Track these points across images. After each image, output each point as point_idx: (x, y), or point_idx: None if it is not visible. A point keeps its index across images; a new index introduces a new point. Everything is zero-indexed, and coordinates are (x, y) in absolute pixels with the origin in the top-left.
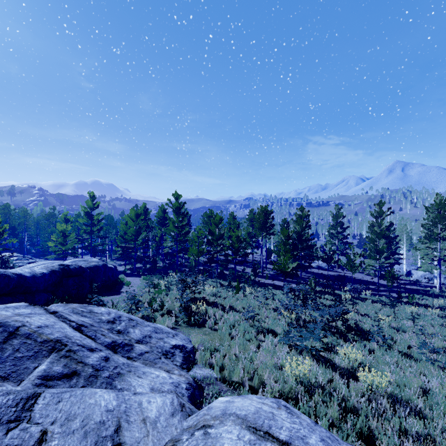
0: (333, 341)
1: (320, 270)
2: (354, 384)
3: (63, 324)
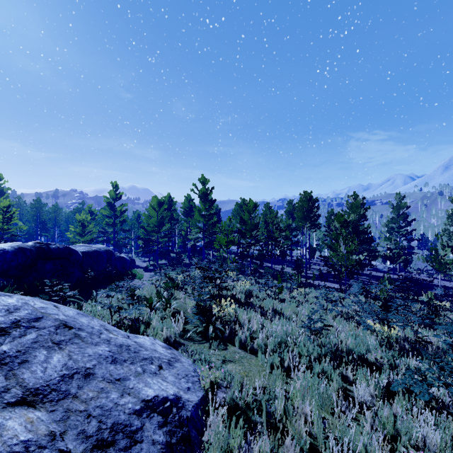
0: None
1: (377, 273)
2: None
3: None
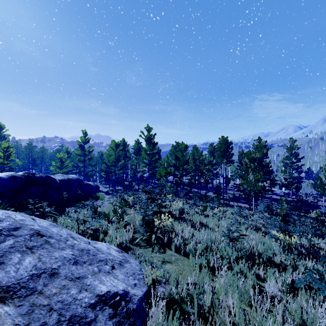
0: None
1: (275, 196)
2: None
3: None
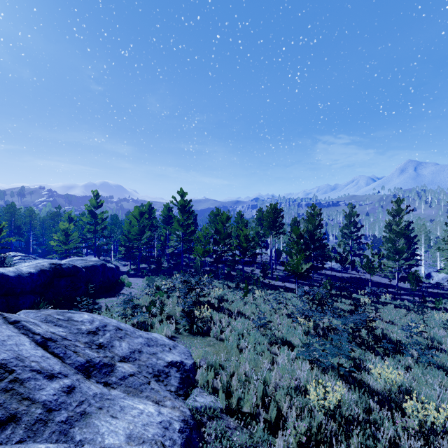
0: (360, 355)
1: (332, 272)
2: (401, 419)
3: (22, 338)
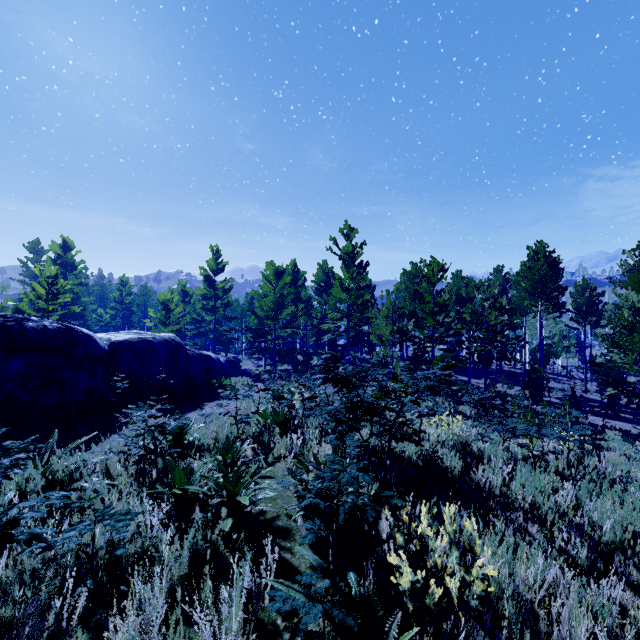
0: None
1: None
2: None
3: None
